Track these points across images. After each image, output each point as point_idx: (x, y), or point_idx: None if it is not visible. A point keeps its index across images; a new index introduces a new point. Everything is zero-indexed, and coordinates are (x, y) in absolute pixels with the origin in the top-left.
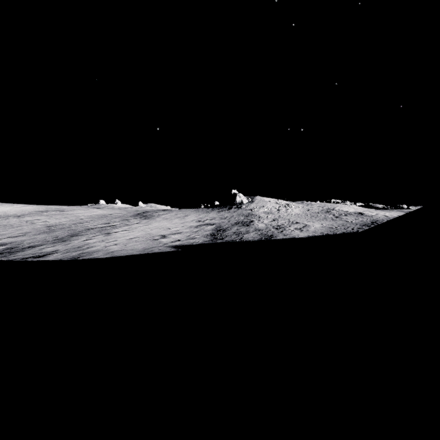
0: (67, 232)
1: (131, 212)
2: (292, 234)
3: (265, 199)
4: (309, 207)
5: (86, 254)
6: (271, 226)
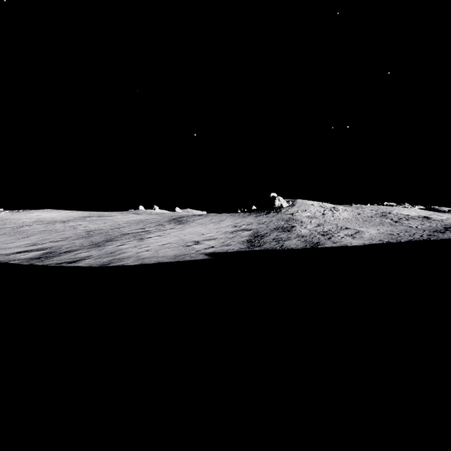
0: (104, 237)
1: (167, 217)
2: (343, 241)
3: (307, 202)
4: (360, 211)
5: (117, 260)
6: (316, 232)
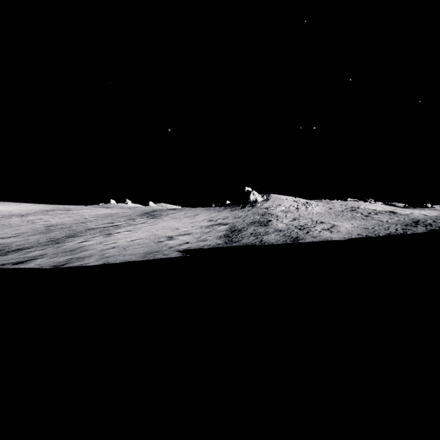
0: (65, 233)
1: (139, 211)
2: (322, 235)
3: (281, 196)
4: (331, 206)
5: (76, 259)
6: (293, 226)
